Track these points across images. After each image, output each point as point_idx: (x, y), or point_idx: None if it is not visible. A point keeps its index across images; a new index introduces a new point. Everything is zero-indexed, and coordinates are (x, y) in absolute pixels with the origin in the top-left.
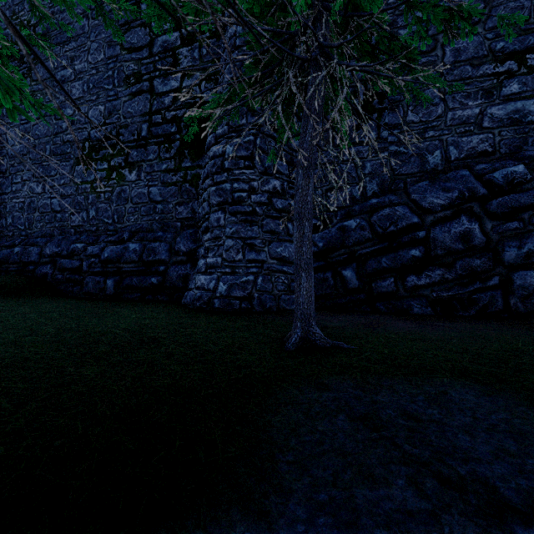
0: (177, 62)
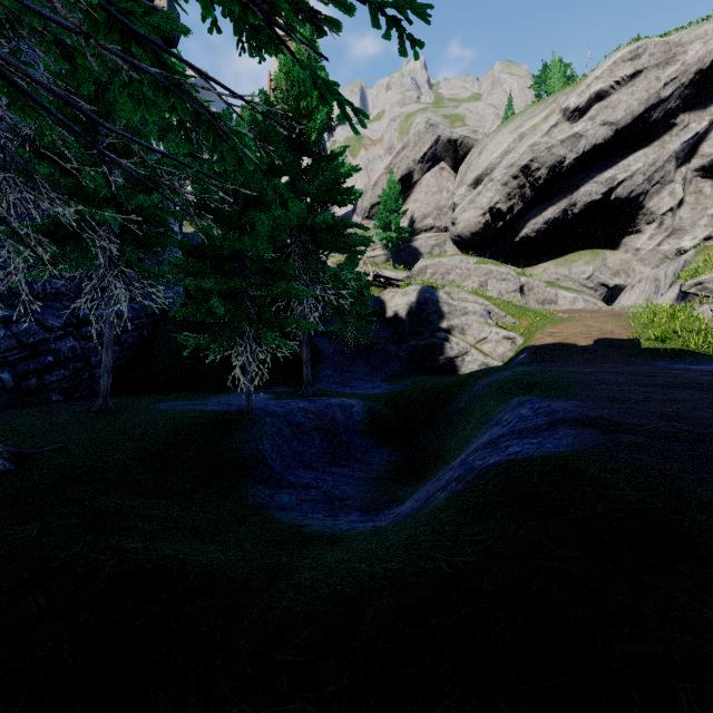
0: None
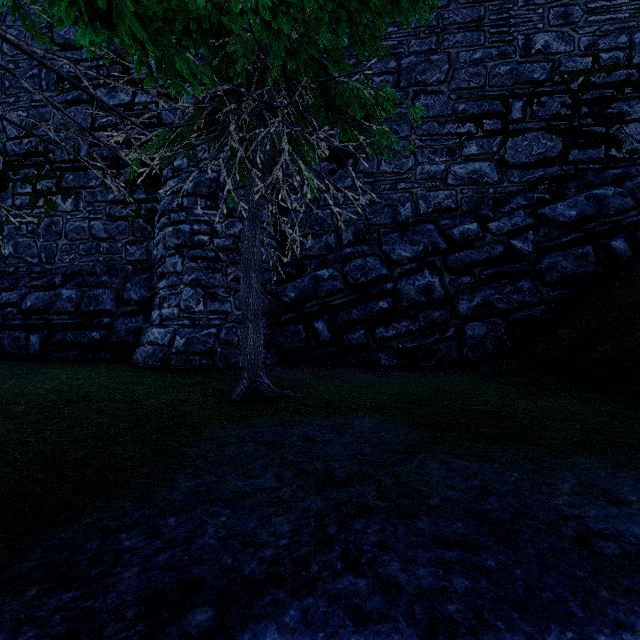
0: (128, 71)
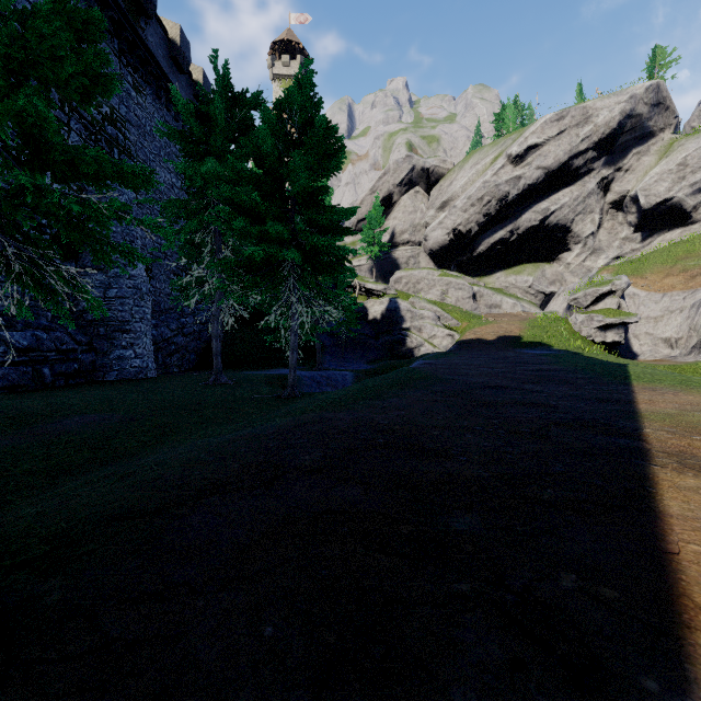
0: None
